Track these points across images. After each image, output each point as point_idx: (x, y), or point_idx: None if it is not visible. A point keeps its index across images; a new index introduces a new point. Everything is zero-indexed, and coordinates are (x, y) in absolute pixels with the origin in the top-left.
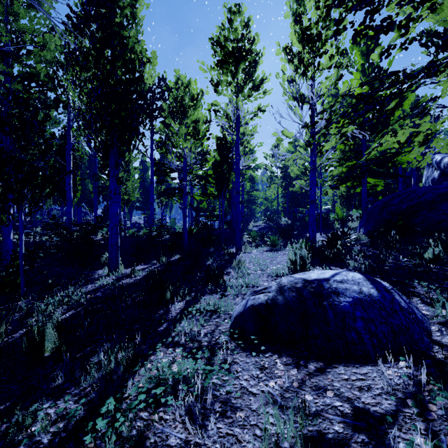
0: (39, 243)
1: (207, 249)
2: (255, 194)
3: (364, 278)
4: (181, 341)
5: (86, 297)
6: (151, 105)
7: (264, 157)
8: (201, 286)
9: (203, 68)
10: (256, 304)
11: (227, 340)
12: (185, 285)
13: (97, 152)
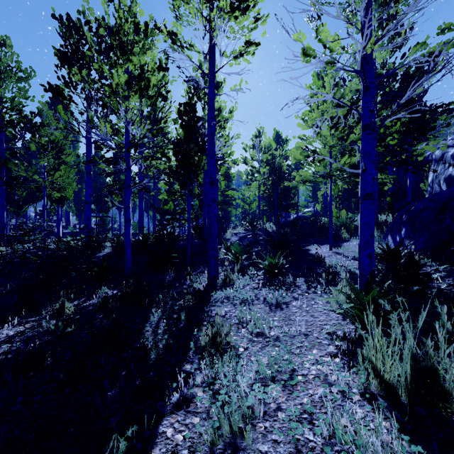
0: None
1: (163, 275)
2: (232, 194)
3: None
4: None
5: None
6: (84, 57)
7: (244, 148)
8: None
9: None
10: None
11: None
12: None
13: None
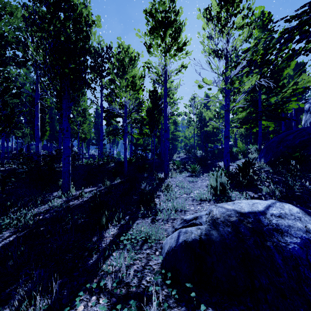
0: (12, 170)
1: (142, 174)
2: (178, 133)
3: (302, 211)
4: (108, 284)
5: (33, 219)
6: (101, 67)
7: (184, 106)
8: (135, 209)
9: (139, 35)
10: (189, 241)
11: (159, 283)
12: (122, 207)
13: (52, 96)
